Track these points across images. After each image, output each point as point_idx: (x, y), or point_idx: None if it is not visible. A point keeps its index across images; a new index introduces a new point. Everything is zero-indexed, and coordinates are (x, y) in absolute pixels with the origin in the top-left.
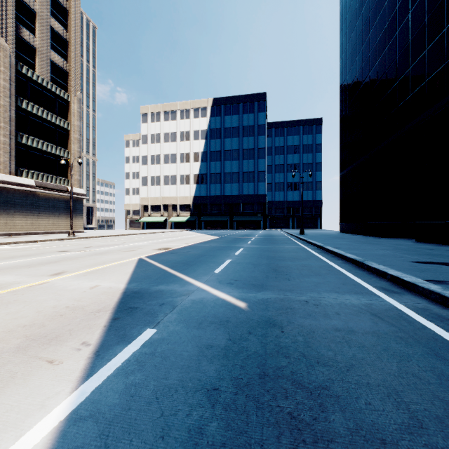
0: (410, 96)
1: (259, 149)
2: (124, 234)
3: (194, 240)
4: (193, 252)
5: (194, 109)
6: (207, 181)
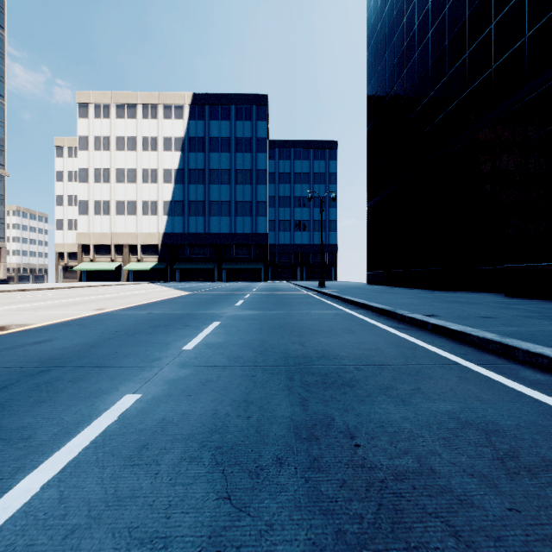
0: (494, 68)
1: (259, 170)
2: (9, 290)
3: (131, 301)
4: (54, 343)
5: (164, 106)
6: (184, 211)
